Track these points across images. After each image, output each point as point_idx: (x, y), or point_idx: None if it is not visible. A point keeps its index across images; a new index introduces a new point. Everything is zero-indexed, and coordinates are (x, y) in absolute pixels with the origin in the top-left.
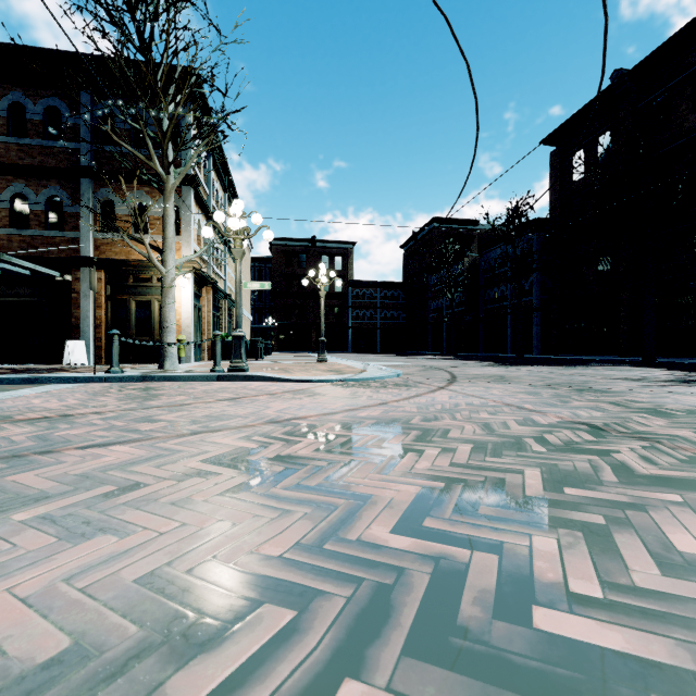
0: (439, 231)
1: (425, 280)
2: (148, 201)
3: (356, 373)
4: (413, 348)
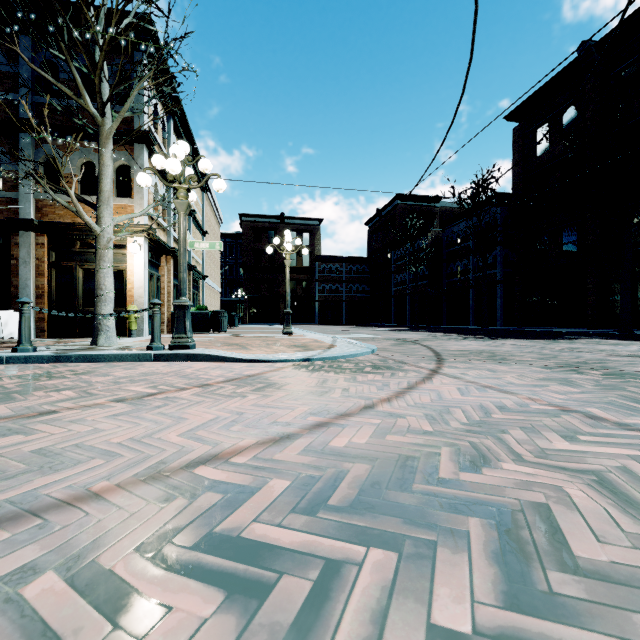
0: (403, 207)
1: (389, 255)
2: (96, 160)
3: (323, 349)
4: (377, 320)
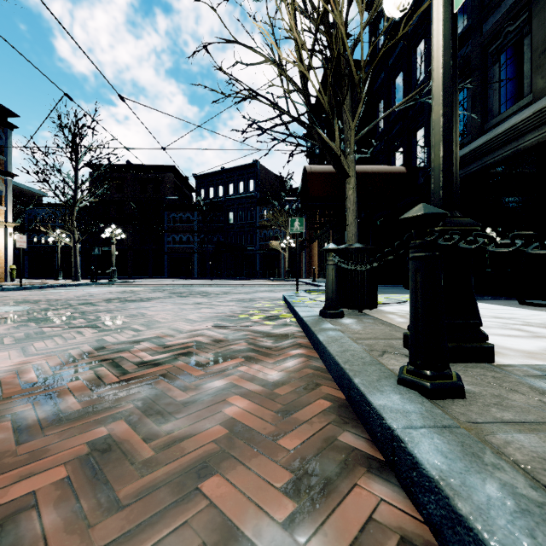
0: None
1: None
2: None
3: None
4: None
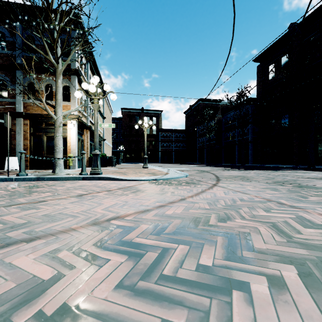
0: (202, 105)
1: (196, 128)
2: (53, 83)
3: (163, 175)
4: (190, 161)
